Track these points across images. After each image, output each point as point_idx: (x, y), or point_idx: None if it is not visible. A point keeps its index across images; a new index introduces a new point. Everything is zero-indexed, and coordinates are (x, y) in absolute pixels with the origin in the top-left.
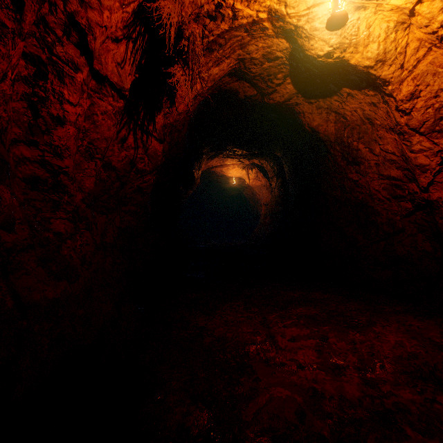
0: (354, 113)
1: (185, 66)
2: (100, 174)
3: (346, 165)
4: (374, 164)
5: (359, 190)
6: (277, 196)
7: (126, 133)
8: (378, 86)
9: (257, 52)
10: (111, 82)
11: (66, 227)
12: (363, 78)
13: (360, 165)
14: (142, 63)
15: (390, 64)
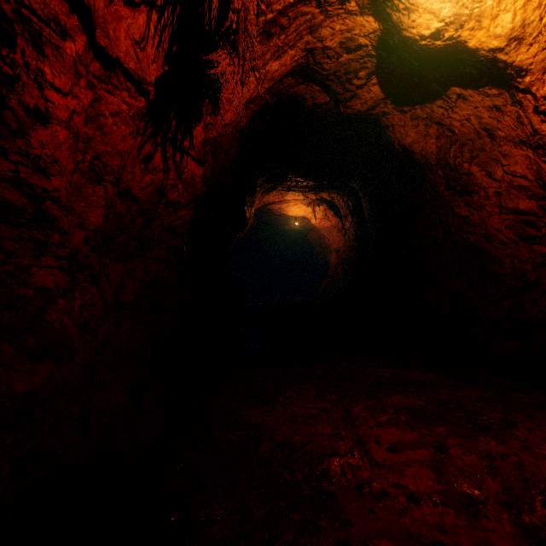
0: (466, 123)
1: (233, 52)
2: (115, 206)
3: (451, 196)
4: (494, 193)
5: (470, 230)
6: (353, 240)
7: (151, 150)
8: (507, 79)
9: (332, 39)
10: (126, 69)
11: (57, 280)
12: (483, 70)
13: (472, 195)
14: (174, 50)
15: (530, 42)
